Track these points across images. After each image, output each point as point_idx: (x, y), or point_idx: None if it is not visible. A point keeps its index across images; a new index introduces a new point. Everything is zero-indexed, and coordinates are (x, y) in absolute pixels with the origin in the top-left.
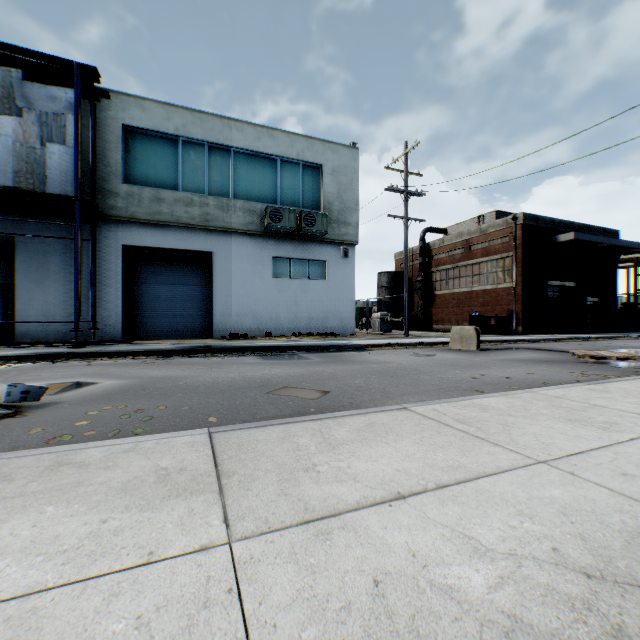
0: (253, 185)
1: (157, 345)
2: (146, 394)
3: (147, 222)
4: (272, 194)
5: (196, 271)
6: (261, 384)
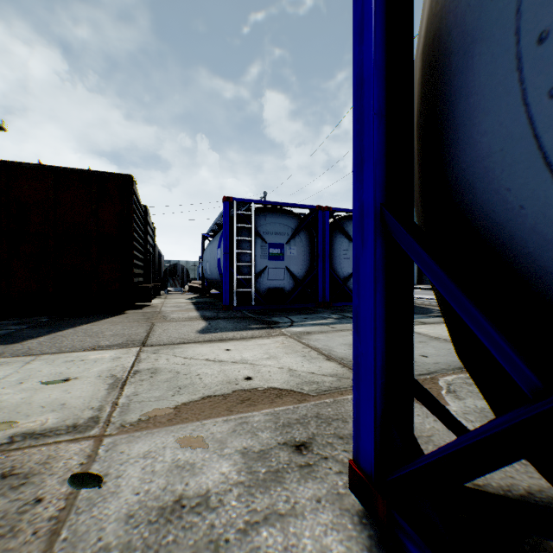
0: None
1: None
2: None
3: None
4: None
5: None
6: None
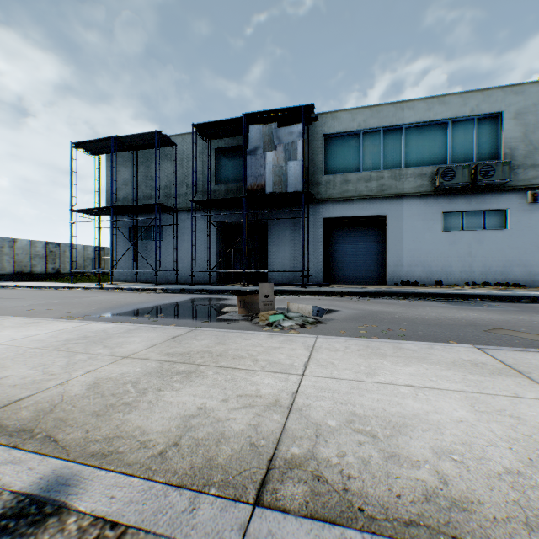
0: (422, 152)
1: (350, 288)
2: (379, 320)
3: (338, 199)
4: (442, 155)
5: (372, 231)
6: (468, 324)
